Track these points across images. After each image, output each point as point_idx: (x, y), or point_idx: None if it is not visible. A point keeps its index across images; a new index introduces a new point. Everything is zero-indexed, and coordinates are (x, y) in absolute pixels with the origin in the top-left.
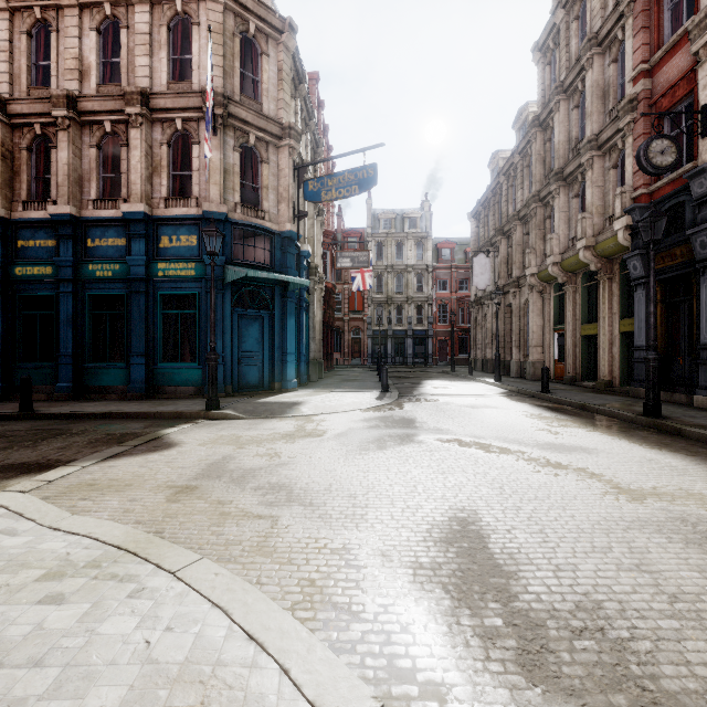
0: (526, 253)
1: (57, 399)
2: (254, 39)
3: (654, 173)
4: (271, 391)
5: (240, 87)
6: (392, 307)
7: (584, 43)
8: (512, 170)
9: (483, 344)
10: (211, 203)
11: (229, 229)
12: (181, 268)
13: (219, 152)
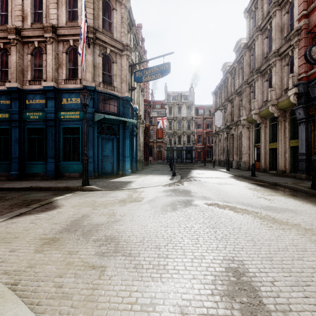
0: (241, 109)
1: (11, 179)
2: (109, 1)
3: (314, 63)
4: (117, 175)
5: (102, 25)
6: (176, 136)
7: (272, 5)
8: (233, 70)
9: (219, 153)
10: (87, 81)
11: (96, 95)
12: (72, 114)
13: (91, 56)
